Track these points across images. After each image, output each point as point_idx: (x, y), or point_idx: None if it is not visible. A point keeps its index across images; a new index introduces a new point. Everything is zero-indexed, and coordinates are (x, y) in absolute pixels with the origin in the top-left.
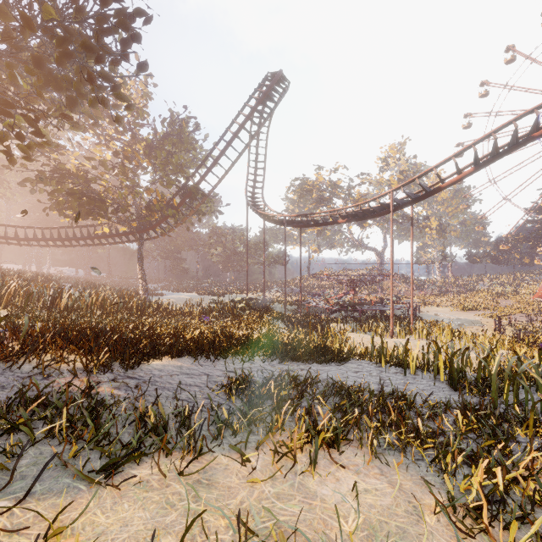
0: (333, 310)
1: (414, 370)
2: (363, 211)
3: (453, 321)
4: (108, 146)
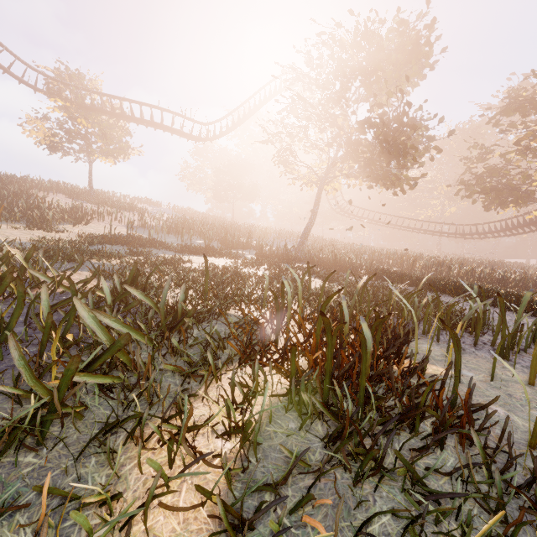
0: None
1: None
2: None
3: None
4: None
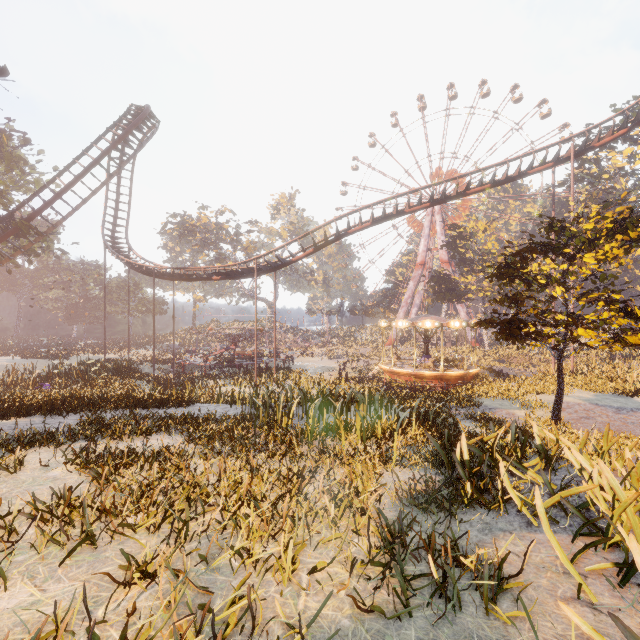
0: (213, 367)
1: (240, 404)
2: (235, 271)
3: (316, 369)
4: None
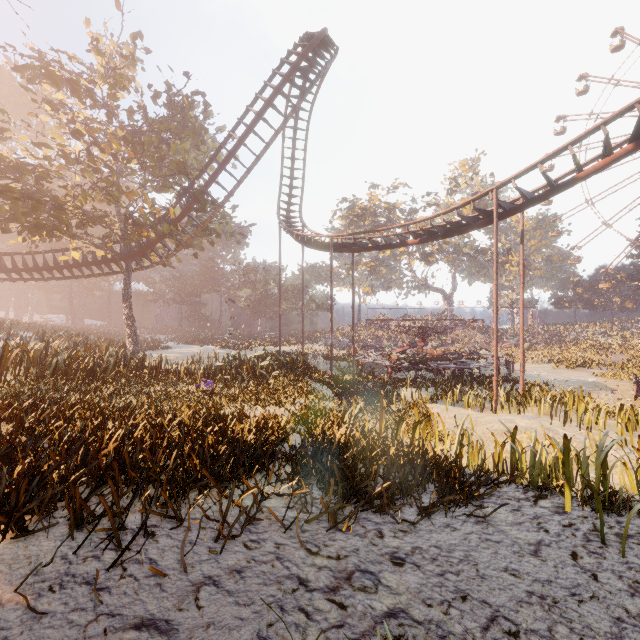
0: (395, 368)
1: None
2: (447, 223)
3: (565, 383)
4: (82, 138)
